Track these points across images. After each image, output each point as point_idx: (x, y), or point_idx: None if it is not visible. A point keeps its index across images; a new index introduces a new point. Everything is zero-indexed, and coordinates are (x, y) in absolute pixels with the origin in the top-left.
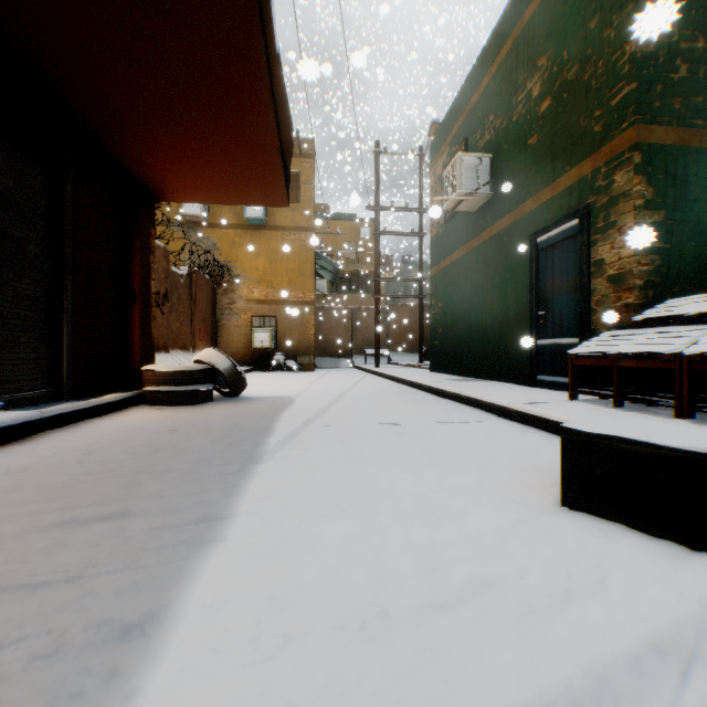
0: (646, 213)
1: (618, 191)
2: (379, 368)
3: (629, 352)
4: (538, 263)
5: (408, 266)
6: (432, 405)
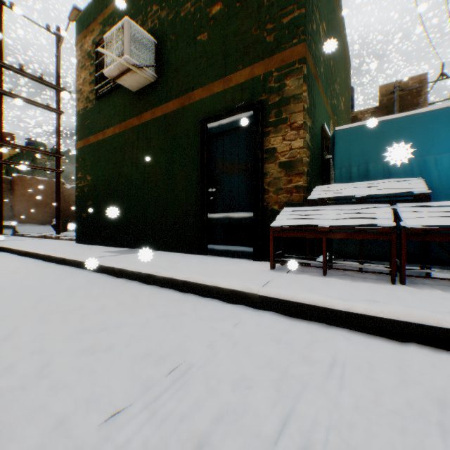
0: (308, 118)
1: (290, 94)
2: (4, 241)
3: (301, 225)
4: (208, 146)
5: (36, 146)
6: (128, 299)
